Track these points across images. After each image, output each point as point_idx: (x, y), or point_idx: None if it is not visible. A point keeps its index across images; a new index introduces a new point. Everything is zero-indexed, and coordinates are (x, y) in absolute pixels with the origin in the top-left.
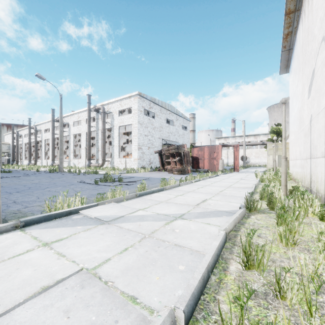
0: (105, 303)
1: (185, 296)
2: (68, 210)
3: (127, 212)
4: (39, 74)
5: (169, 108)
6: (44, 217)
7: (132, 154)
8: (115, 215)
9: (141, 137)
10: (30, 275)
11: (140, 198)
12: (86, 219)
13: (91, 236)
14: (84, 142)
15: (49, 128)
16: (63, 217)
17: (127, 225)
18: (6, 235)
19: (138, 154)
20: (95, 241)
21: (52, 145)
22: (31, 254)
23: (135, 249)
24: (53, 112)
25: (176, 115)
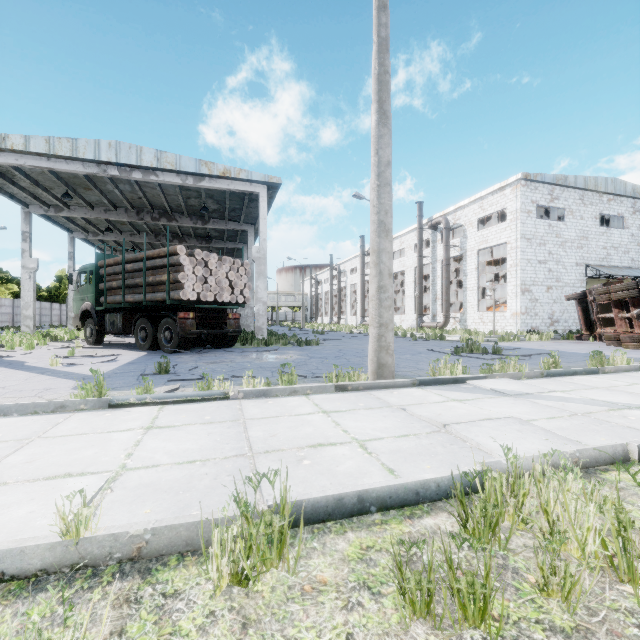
0: (550, 435)
1: (639, 441)
2: (455, 377)
3: (535, 390)
4: (357, 193)
5: (608, 189)
6: (433, 380)
7: (508, 303)
8: (518, 391)
9: (530, 268)
10: (467, 412)
11: (549, 379)
12: (480, 390)
13: (499, 403)
14: (410, 286)
15: (356, 267)
16: (449, 384)
17: (543, 402)
18: (410, 389)
19: (521, 303)
20: (509, 407)
21: (361, 294)
22: (450, 403)
23: (565, 419)
24: (362, 242)
25: (634, 200)
